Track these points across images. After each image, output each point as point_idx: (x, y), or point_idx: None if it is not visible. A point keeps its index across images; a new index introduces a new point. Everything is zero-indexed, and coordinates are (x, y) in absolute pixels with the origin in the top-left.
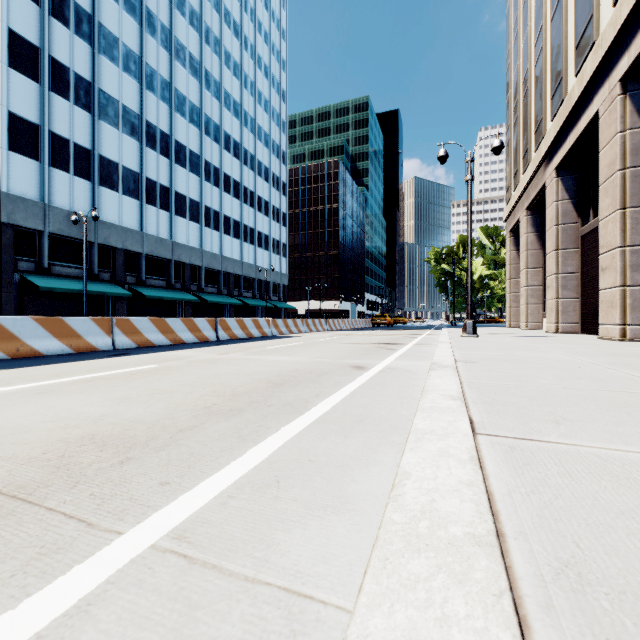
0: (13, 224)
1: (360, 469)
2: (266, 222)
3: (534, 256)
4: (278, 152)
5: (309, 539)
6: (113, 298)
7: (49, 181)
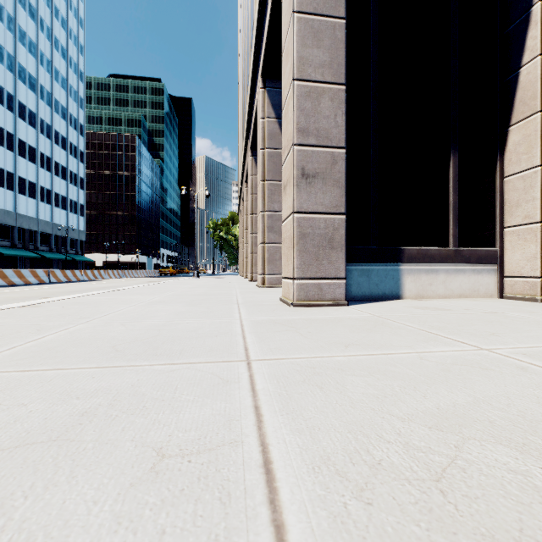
0: None
1: None
2: (63, 185)
3: None
4: (76, 124)
5: None
6: None
7: None
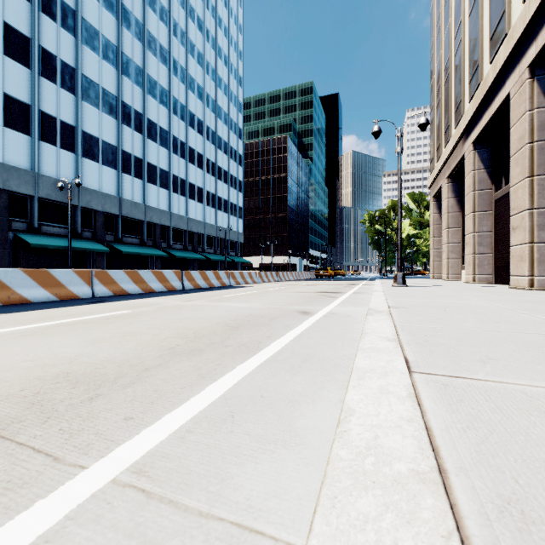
0: (8, 190)
1: (307, 404)
2: (225, 189)
3: (454, 218)
4: (235, 129)
5: (261, 473)
6: (94, 253)
7: (39, 153)
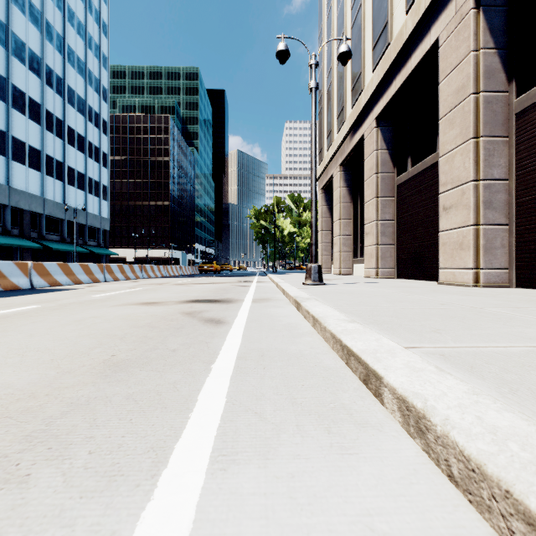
0: None
1: None
2: (80, 158)
3: (346, 208)
4: (97, 86)
5: None
6: None
7: None
